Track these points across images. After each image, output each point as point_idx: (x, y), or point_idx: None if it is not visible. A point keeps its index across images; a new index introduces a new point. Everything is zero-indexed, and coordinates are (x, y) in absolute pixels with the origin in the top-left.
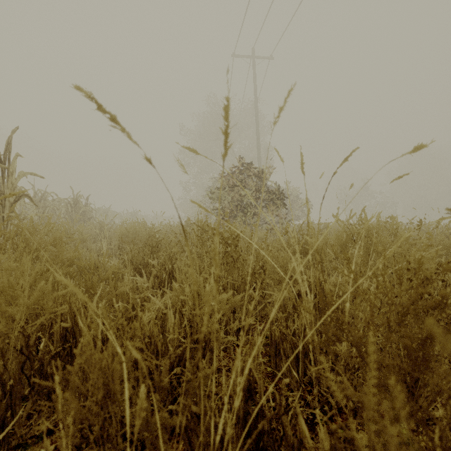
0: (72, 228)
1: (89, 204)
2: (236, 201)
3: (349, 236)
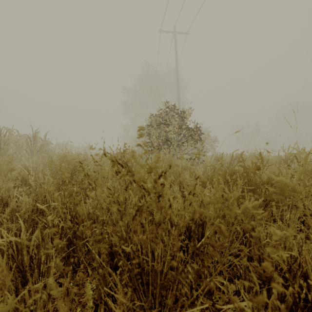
0: (1, 158)
1: (47, 139)
2: (162, 137)
3: None
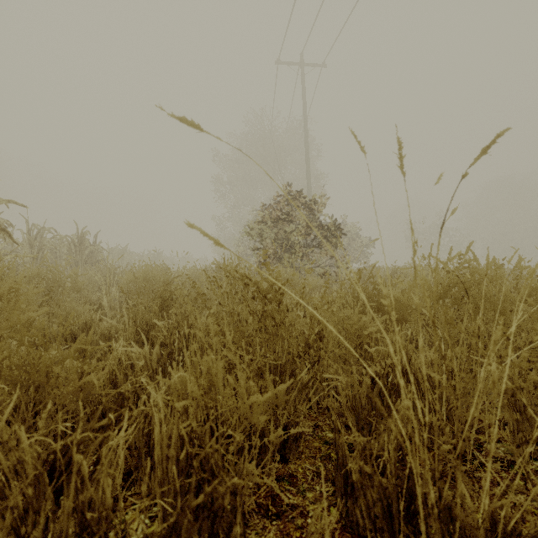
0: (63, 274)
1: (99, 243)
2: (281, 239)
3: (447, 287)
